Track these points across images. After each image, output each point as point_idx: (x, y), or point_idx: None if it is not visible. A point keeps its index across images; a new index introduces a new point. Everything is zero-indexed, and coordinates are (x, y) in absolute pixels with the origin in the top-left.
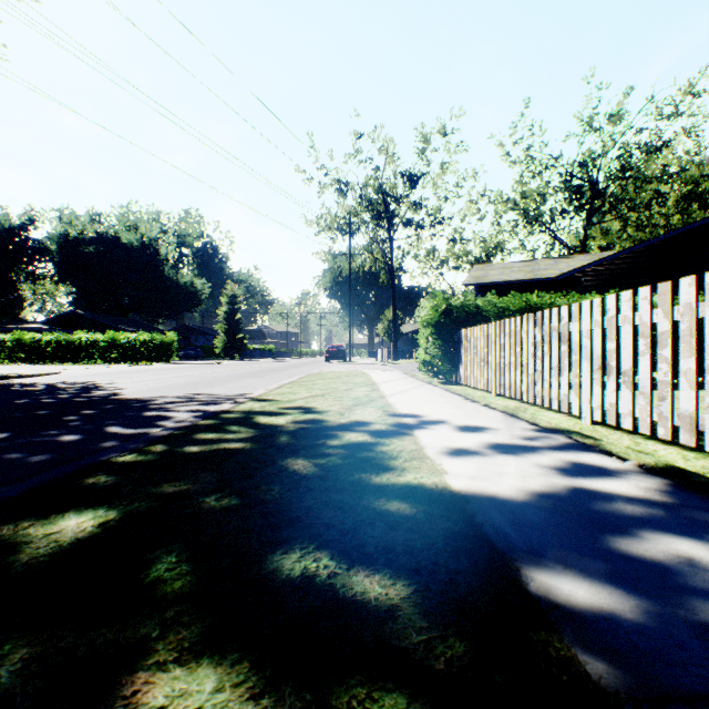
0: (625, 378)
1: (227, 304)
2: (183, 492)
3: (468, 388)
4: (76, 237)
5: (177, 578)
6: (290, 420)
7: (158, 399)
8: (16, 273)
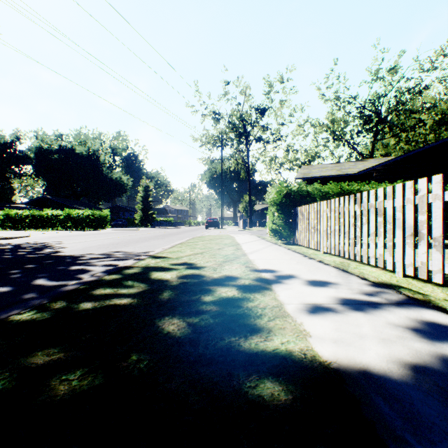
0: (436, 243)
1: (143, 191)
2: (50, 364)
3: (302, 247)
4: (47, 149)
5: None
6: (175, 275)
7: (86, 255)
8: (8, 172)
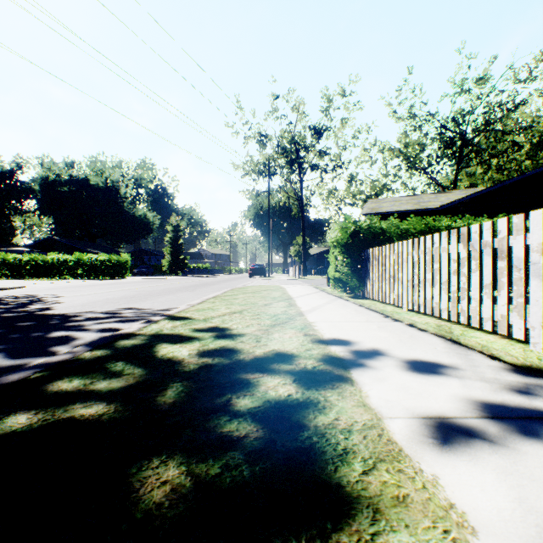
0: None
1: (172, 231)
2: None
3: (375, 302)
4: (54, 179)
5: None
6: (195, 350)
7: (83, 314)
8: (7, 207)
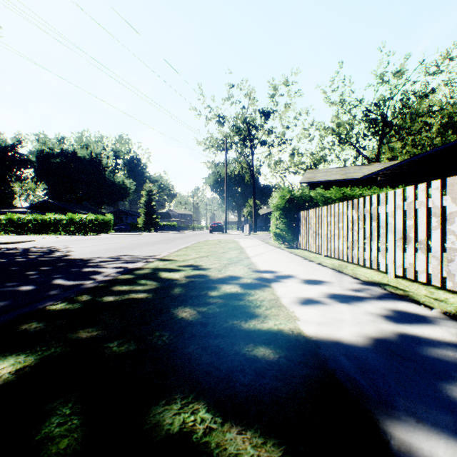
0: (421, 245)
1: (146, 195)
2: (93, 338)
3: (304, 251)
4: (48, 152)
5: (65, 436)
6: (183, 275)
7: (95, 259)
8: (9, 175)
